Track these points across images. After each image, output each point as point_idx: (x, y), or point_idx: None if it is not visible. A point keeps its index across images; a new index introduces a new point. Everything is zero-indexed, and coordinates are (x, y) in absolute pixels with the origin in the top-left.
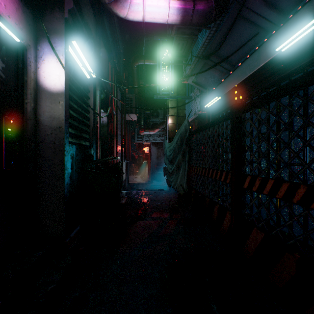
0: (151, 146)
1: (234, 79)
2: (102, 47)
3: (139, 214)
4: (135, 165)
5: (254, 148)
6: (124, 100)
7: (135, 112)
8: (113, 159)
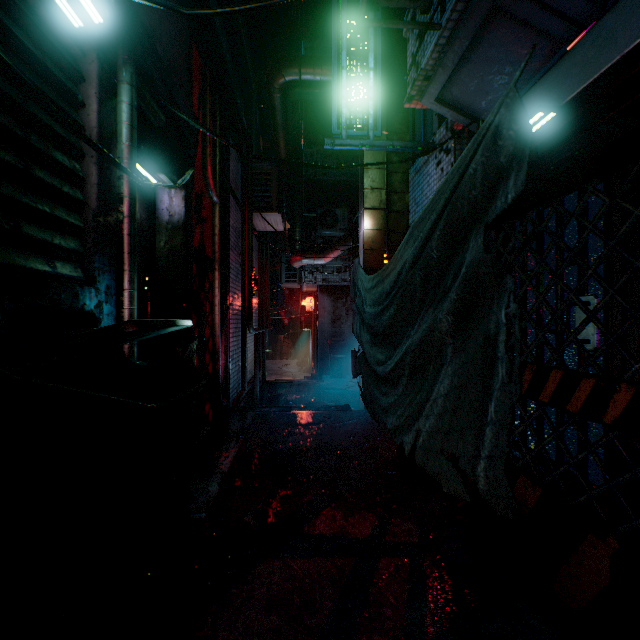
0: (319, 296)
1: (631, 20)
2: None
3: (271, 518)
4: (286, 337)
5: None
6: (248, 175)
7: (277, 208)
8: (159, 330)
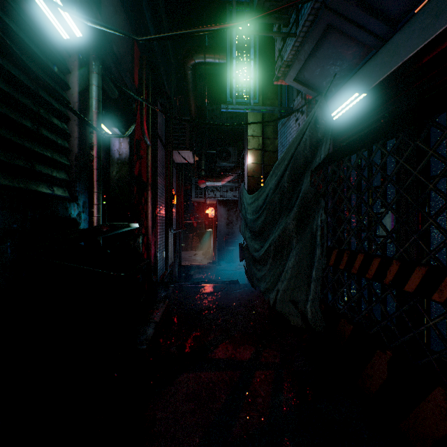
0: (217, 207)
1: (408, 41)
2: None
3: (187, 349)
4: (195, 235)
5: (437, 205)
6: (170, 125)
7: (189, 148)
8: (119, 229)
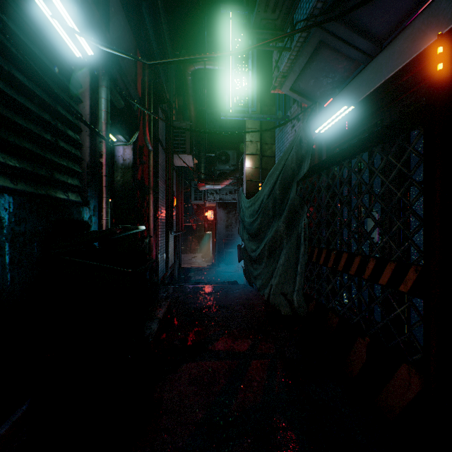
0: (217, 210)
1: (389, 62)
2: (119, 12)
3: (189, 342)
4: (194, 238)
5: (419, 209)
6: (170, 130)
7: (189, 152)
8: (128, 231)
